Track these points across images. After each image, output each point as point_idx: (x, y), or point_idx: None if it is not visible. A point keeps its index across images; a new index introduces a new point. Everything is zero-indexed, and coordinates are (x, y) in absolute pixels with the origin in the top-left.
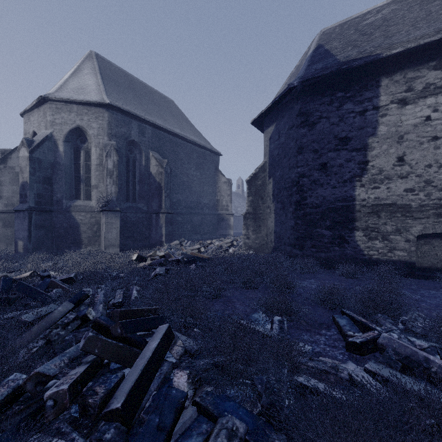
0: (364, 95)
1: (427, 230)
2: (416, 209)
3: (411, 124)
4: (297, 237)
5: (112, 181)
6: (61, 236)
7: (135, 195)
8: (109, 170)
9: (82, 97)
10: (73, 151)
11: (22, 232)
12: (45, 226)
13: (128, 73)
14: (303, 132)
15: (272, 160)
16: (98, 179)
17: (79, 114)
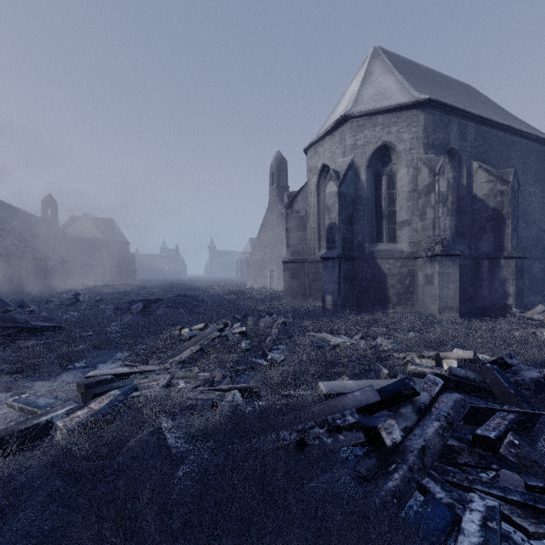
0: None
1: None
2: None
3: None
4: None
5: (445, 210)
6: (362, 291)
7: None
8: (441, 195)
9: (386, 103)
10: (373, 179)
11: (330, 285)
12: (349, 278)
13: (414, 62)
14: None
15: None
16: (410, 211)
17: (385, 127)
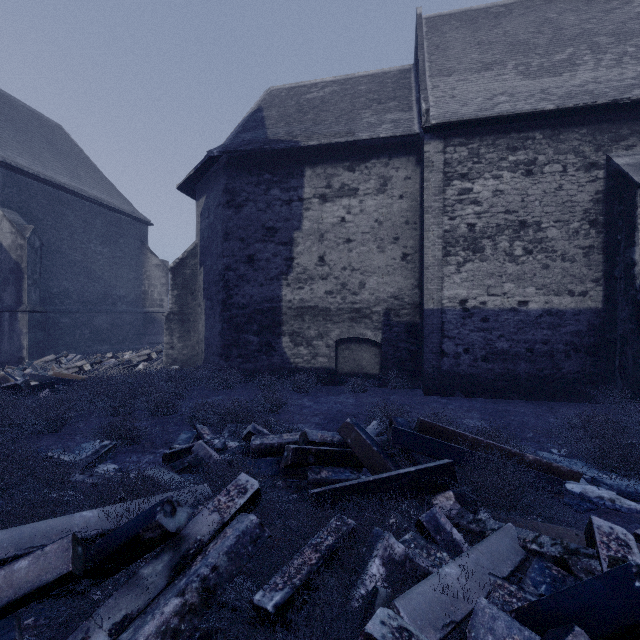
0: (291, 183)
1: (344, 334)
2: (334, 313)
3: (331, 223)
4: (223, 346)
5: None
6: None
7: None
8: None
9: None
10: None
11: None
12: None
13: None
14: (229, 214)
15: (203, 243)
16: None
17: None
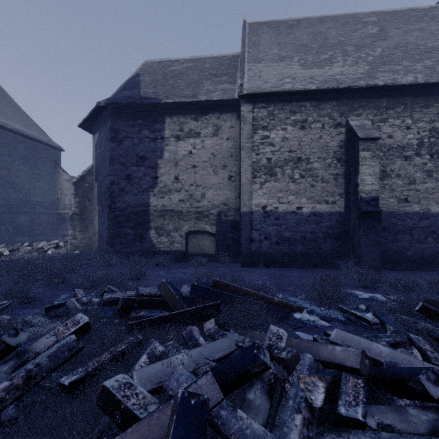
0: (156, 127)
1: (191, 228)
2: (185, 214)
3: (182, 154)
4: (109, 236)
5: None
6: None
7: None
8: None
9: None
10: None
11: None
12: None
13: None
14: (113, 146)
15: (97, 165)
16: None
17: None
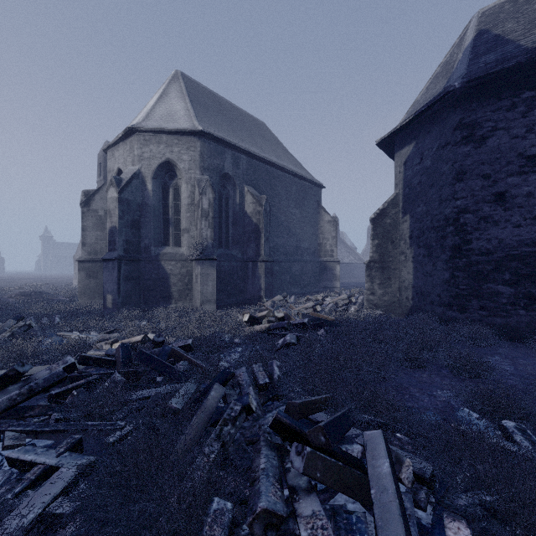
0: None
1: None
2: None
3: None
4: (455, 295)
5: (207, 223)
6: (149, 289)
7: (227, 239)
8: (204, 211)
9: (171, 125)
10: (161, 189)
11: (111, 284)
12: (134, 278)
13: (215, 94)
14: (466, 151)
15: (409, 191)
16: (189, 221)
17: (169, 146)
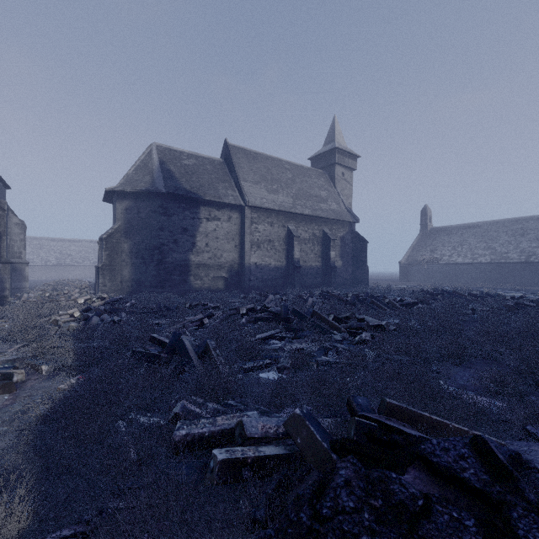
0: (194, 210)
1: (215, 275)
2: (212, 266)
3: (210, 230)
4: (159, 282)
5: None
6: None
7: None
8: None
9: None
10: None
11: None
12: None
13: None
14: (164, 219)
15: (130, 226)
16: None
17: None
